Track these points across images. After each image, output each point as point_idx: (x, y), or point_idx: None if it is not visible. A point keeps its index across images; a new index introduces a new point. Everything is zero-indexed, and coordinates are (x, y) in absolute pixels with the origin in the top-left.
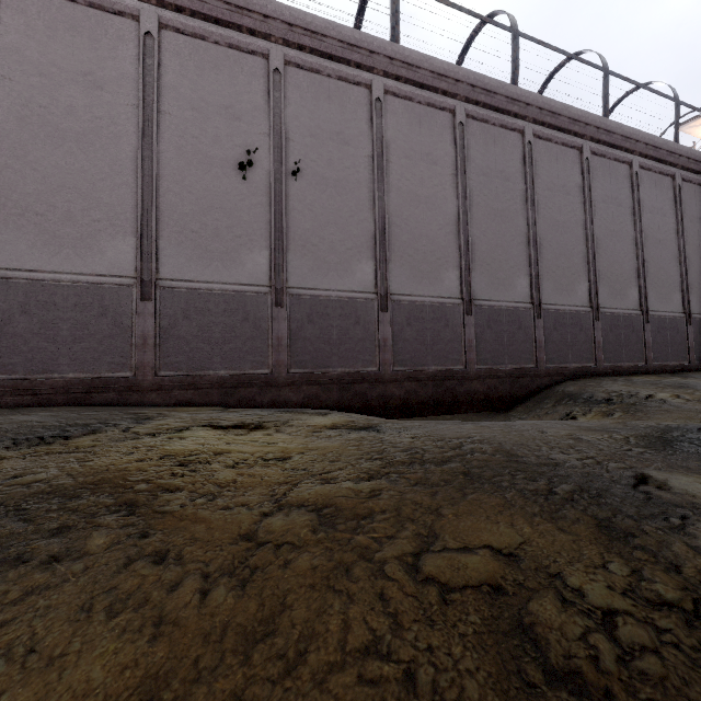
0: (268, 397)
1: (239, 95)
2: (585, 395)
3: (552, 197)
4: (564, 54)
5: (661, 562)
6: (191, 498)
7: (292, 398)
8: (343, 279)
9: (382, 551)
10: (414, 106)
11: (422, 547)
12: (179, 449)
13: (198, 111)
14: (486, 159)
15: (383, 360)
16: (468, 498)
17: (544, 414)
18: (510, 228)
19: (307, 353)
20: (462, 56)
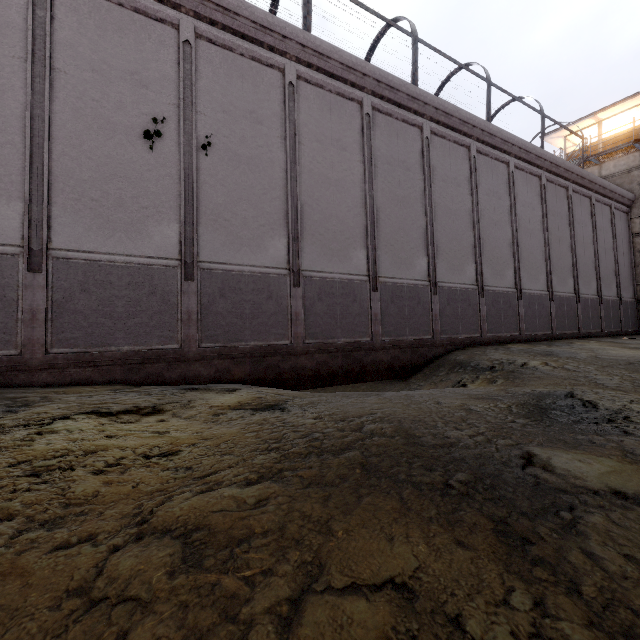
0: (177, 372)
1: (146, 62)
2: (473, 364)
3: (446, 188)
4: (456, 63)
5: (560, 581)
6: (20, 532)
7: (203, 372)
8: (256, 255)
9: (252, 601)
10: (325, 94)
11: (302, 586)
12: (40, 449)
13: (99, 73)
14: (390, 149)
15: (295, 334)
16: (362, 502)
17: (440, 381)
18: (411, 213)
19: (219, 327)
20: (370, 54)
